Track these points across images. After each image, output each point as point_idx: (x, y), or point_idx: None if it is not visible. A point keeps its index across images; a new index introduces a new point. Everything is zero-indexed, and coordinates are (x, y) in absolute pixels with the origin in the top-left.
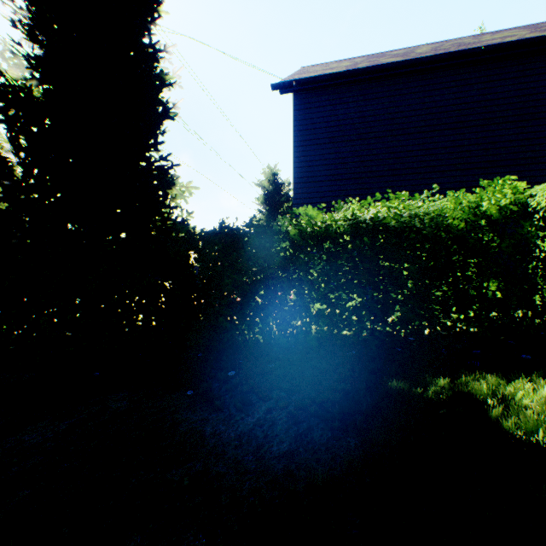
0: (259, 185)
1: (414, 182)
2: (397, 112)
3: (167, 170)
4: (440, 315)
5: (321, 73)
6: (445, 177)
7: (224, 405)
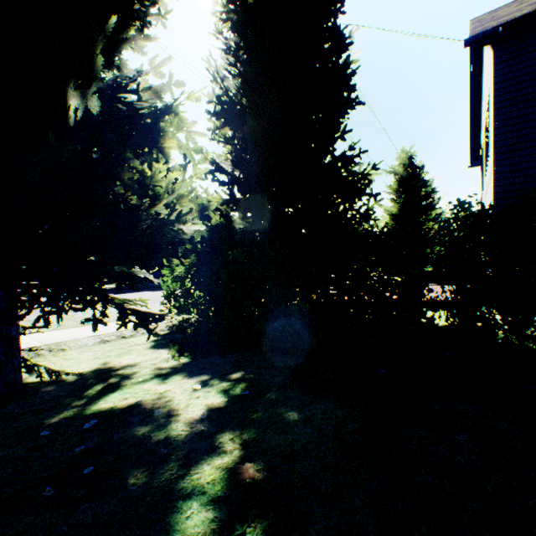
0: (391, 172)
1: None
2: None
3: (351, 158)
4: None
5: (535, 7)
6: None
7: None
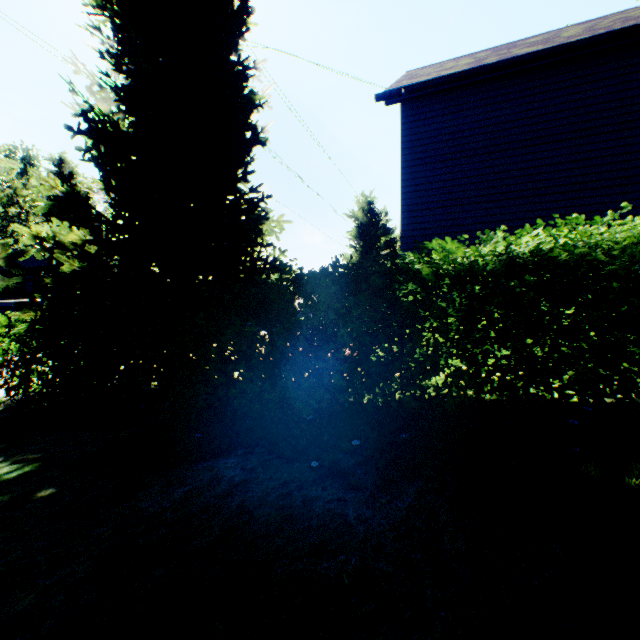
0: (352, 216)
1: (562, 203)
2: (539, 115)
3: (257, 203)
4: (639, 378)
5: (436, 76)
6: (608, 194)
7: (360, 483)
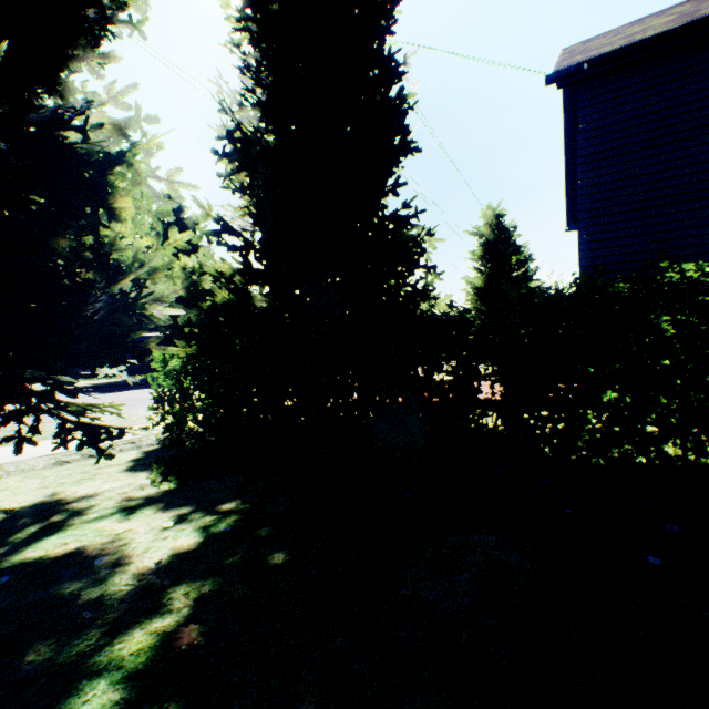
0: (475, 234)
1: None
2: None
3: (406, 219)
4: None
5: (627, 42)
6: None
7: None
